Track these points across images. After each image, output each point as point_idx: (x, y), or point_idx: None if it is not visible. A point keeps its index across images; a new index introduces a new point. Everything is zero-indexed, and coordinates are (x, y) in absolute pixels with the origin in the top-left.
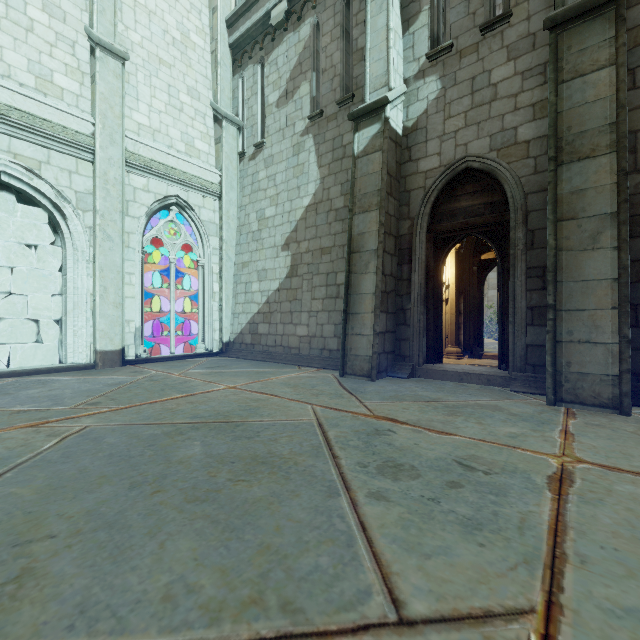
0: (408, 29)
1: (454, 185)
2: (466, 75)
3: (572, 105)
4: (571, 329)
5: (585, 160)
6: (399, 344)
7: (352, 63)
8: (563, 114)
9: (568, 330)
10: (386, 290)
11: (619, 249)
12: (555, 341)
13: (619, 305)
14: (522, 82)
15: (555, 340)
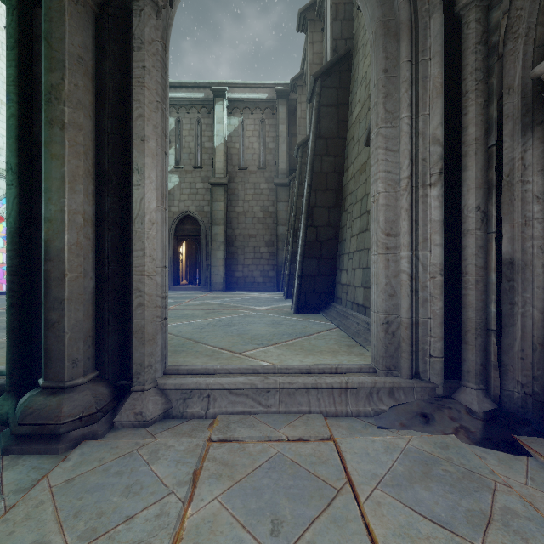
0: None
1: (184, 219)
2: (188, 181)
3: (215, 209)
4: (214, 271)
5: (218, 226)
6: None
7: None
8: (213, 211)
9: (213, 271)
10: None
11: (224, 251)
12: (210, 274)
13: (223, 265)
14: (206, 192)
15: (210, 274)
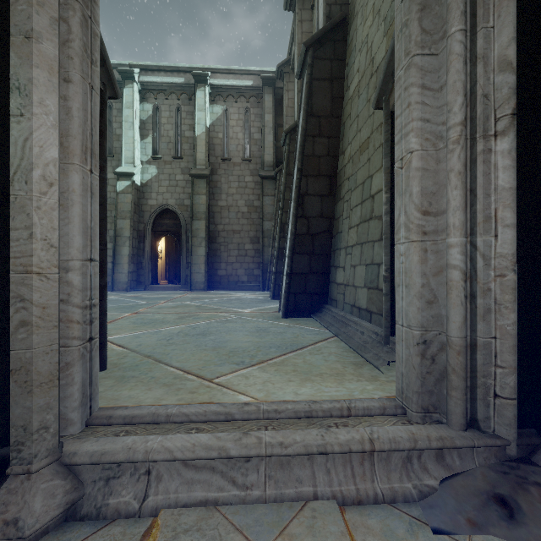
0: (143, 140)
1: (163, 213)
2: (167, 172)
3: (196, 203)
4: (195, 269)
5: (199, 220)
6: (139, 277)
7: (113, 139)
8: (194, 204)
9: (194, 269)
10: (133, 254)
11: (205, 247)
12: (191, 273)
13: (205, 262)
14: (186, 184)
15: (191, 272)
